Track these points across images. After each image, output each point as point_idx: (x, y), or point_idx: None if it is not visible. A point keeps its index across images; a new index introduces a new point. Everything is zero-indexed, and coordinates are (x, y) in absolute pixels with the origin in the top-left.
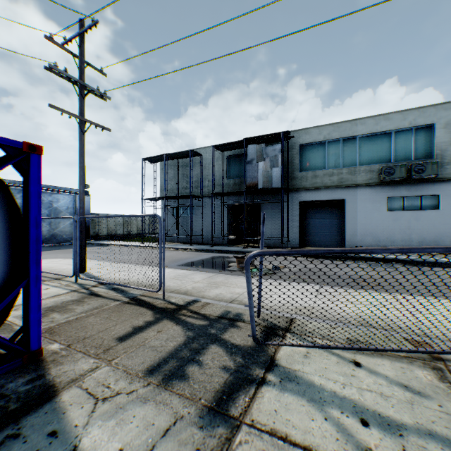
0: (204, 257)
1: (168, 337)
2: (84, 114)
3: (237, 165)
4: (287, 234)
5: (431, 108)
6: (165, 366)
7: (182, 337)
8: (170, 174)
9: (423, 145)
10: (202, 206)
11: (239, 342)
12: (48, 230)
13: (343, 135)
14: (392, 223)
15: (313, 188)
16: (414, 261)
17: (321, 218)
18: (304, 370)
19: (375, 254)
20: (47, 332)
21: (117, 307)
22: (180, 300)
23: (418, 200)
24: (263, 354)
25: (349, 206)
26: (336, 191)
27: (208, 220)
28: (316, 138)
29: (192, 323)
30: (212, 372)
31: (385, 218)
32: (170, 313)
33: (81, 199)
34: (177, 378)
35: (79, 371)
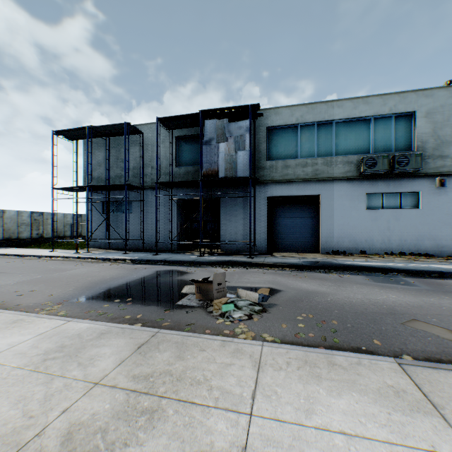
0: (141, 275)
1: None
2: None
3: (190, 150)
4: (254, 236)
5: (412, 94)
6: None
7: None
8: (99, 157)
9: (404, 135)
10: (143, 201)
11: None
12: None
13: (318, 119)
14: (372, 223)
15: (284, 181)
16: (419, 270)
17: (292, 217)
18: None
19: (363, 261)
20: None
21: None
22: None
23: (398, 197)
24: None
25: (325, 203)
26: (310, 185)
27: (151, 219)
28: (287, 120)
29: None
30: None
31: (364, 218)
32: None
33: None
34: None
35: None
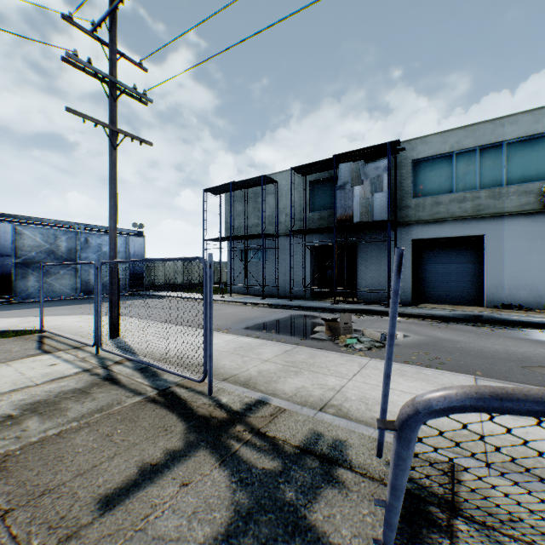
0: (279, 316)
1: (198, 504)
2: (115, 122)
3: (324, 193)
4: None
5: None
6: None
7: (225, 510)
8: (238, 208)
9: None
10: (278, 248)
11: (348, 544)
12: None
13: (480, 142)
14: None
15: (434, 220)
16: None
17: (445, 262)
18: None
19: (539, 317)
20: None
21: (132, 410)
22: (235, 399)
23: None
24: None
25: (491, 244)
26: (469, 223)
27: (285, 266)
28: (437, 149)
29: (250, 462)
30: None
31: None
32: (213, 432)
33: (111, 237)
34: None
35: None
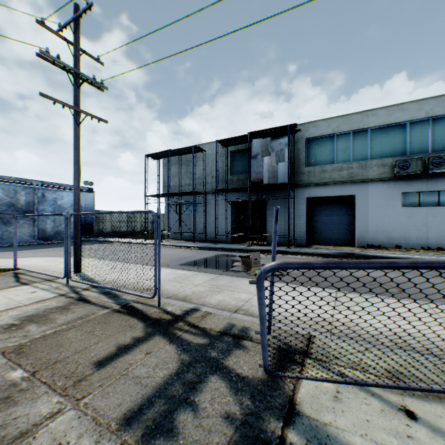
0: (206, 256)
1: (158, 361)
2: (79, 104)
3: (241, 161)
4: (294, 231)
5: None
6: (148, 412)
7: (175, 363)
8: (174, 170)
9: (441, 136)
10: (205, 203)
11: (246, 372)
12: (53, 227)
13: (353, 128)
14: (407, 220)
15: (321, 183)
16: None
17: (329, 214)
18: (337, 423)
19: (390, 253)
20: (15, 351)
21: (104, 317)
22: (177, 308)
23: (436, 195)
24: (279, 392)
25: (360, 202)
26: (345, 186)
27: (211, 217)
28: (324, 131)
29: (189, 340)
30: (210, 424)
31: (399, 215)
32: (163, 327)
33: (75, 194)
34: (163, 433)
35: (35, 418)
